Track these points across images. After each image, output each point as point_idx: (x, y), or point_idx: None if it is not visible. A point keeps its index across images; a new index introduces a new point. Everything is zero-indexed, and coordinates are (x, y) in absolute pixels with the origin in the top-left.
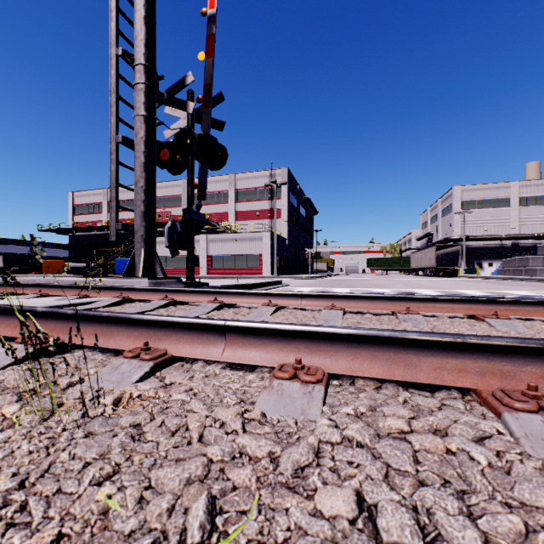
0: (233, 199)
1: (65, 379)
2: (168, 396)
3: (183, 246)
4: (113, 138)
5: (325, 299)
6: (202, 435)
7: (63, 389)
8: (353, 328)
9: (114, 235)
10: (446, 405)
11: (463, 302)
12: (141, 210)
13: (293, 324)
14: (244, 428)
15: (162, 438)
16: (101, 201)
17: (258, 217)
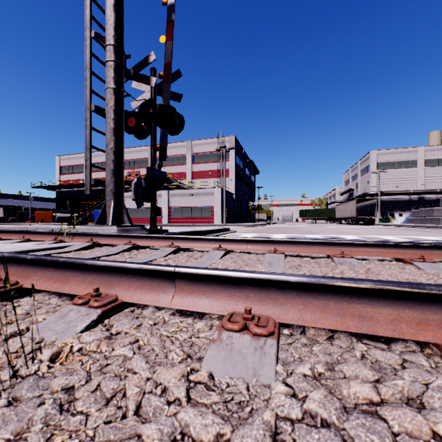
0: (190, 161)
1: (8, 328)
2: (110, 350)
3: (147, 199)
4: (87, 107)
5: (269, 244)
6: (140, 405)
7: (4, 340)
8: (303, 276)
9: (88, 189)
10: (408, 360)
11: (392, 246)
12: (111, 168)
13: (242, 271)
14: (188, 396)
15: (94, 409)
16: (83, 163)
17: (211, 176)
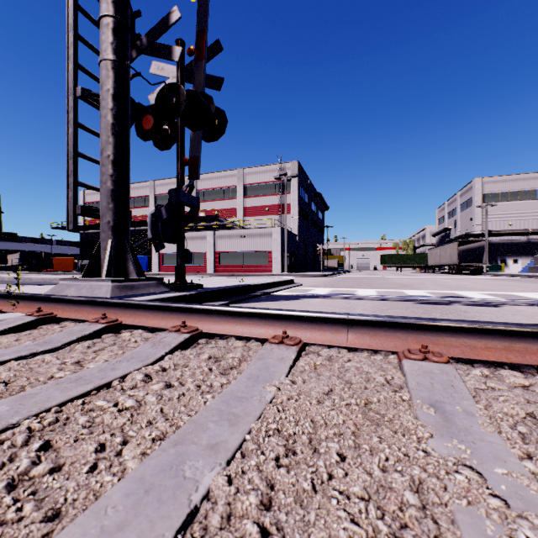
0: (241, 194)
1: None
2: None
3: (170, 238)
4: (70, 91)
5: (401, 332)
6: None
7: None
8: None
9: (71, 221)
10: None
11: None
12: (107, 187)
13: None
14: None
15: None
16: None
17: (268, 212)
